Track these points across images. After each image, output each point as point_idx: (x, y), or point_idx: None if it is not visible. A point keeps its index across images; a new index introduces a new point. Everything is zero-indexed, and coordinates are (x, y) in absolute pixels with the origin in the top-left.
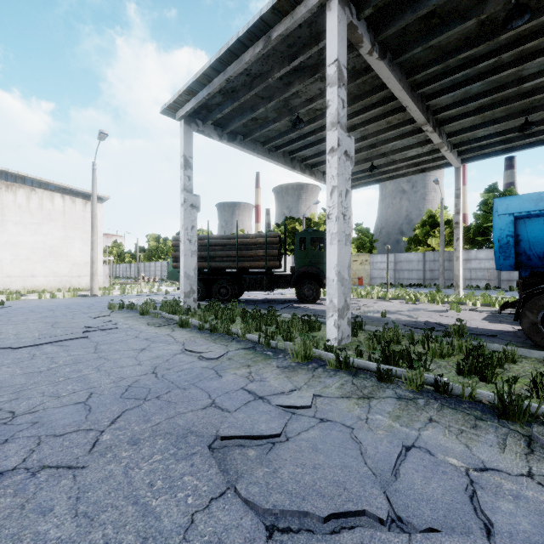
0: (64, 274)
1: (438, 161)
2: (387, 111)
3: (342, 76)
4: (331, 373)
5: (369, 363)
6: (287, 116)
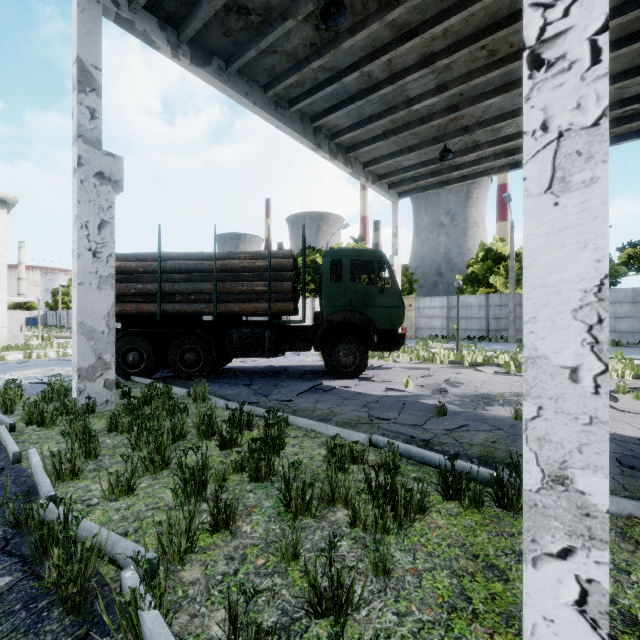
0: None
1: None
2: (497, 20)
3: None
4: None
5: None
6: None
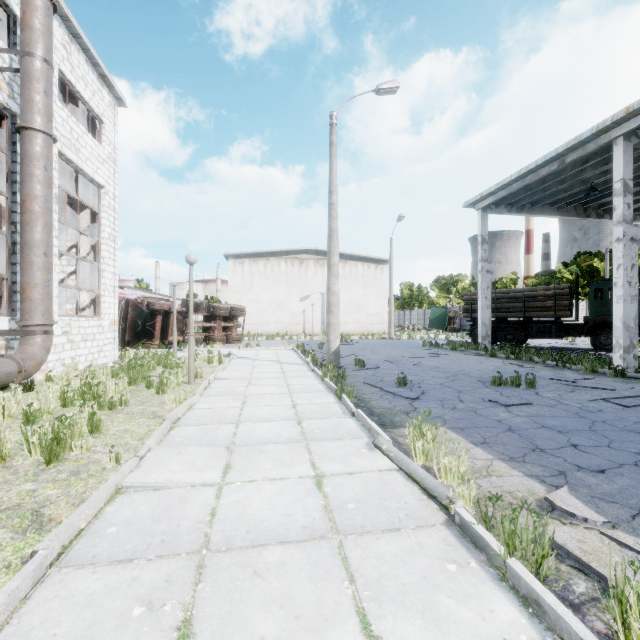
0: (363, 322)
1: None
2: None
3: (628, 187)
4: (610, 377)
5: (639, 374)
6: (579, 186)
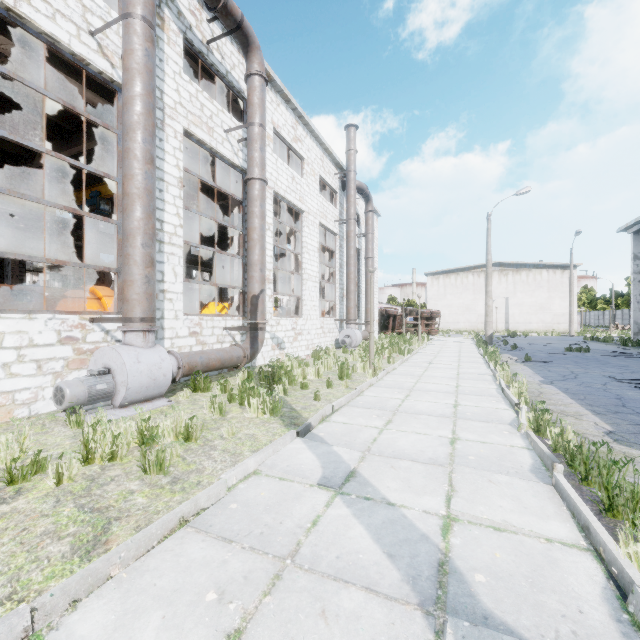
0: (548, 322)
1: None
2: None
3: None
4: None
5: None
6: None
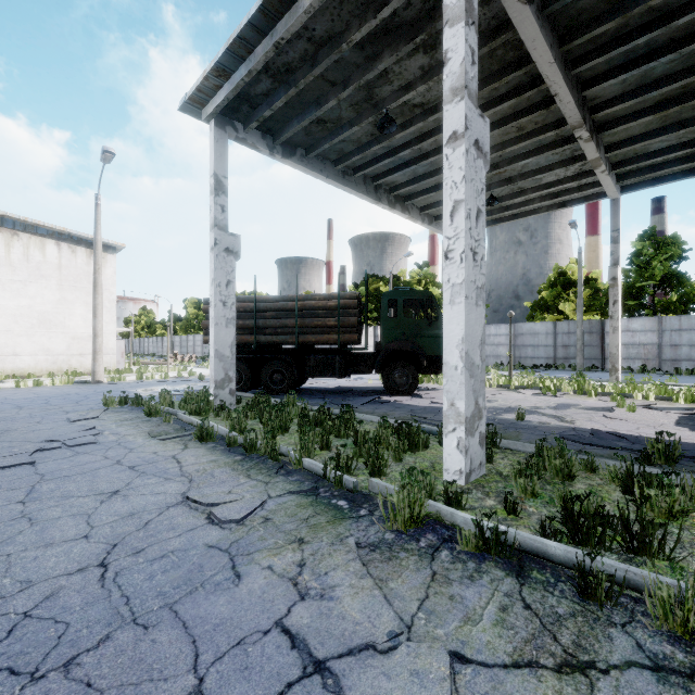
0: (59, 352)
1: (586, 190)
2: (520, 109)
3: (472, 7)
4: (471, 567)
5: (546, 543)
6: (371, 114)
